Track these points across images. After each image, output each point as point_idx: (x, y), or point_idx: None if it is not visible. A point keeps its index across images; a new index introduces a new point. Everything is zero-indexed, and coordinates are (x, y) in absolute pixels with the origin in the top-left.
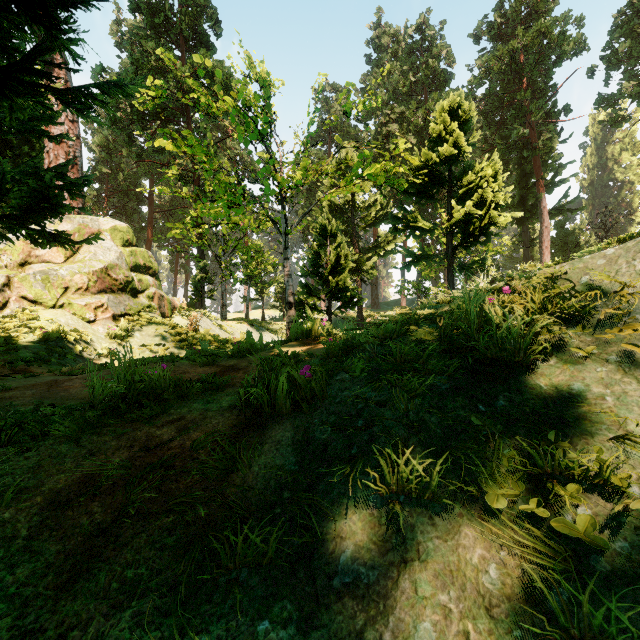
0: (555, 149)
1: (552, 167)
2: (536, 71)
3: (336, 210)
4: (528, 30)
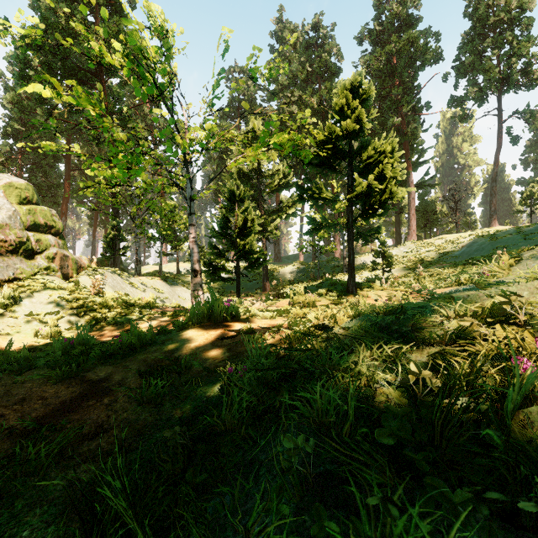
0: (419, 136)
1: (416, 150)
2: (406, 72)
3: (244, 176)
4: (399, 39)
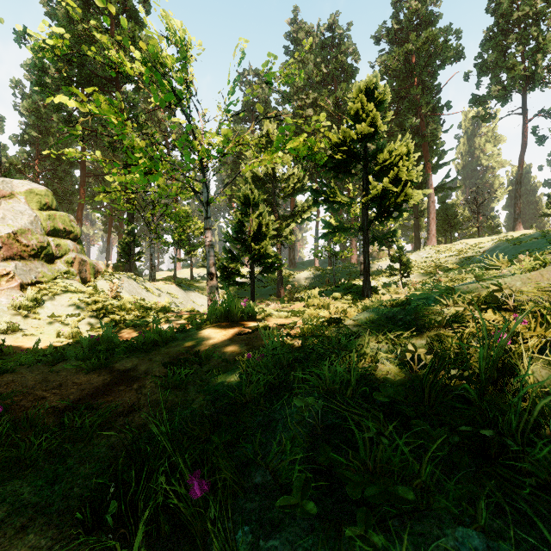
0: (439, 137)
1: (436, 152)
2: (425, 72)
3: (258, 181)
4: (418, 37)
